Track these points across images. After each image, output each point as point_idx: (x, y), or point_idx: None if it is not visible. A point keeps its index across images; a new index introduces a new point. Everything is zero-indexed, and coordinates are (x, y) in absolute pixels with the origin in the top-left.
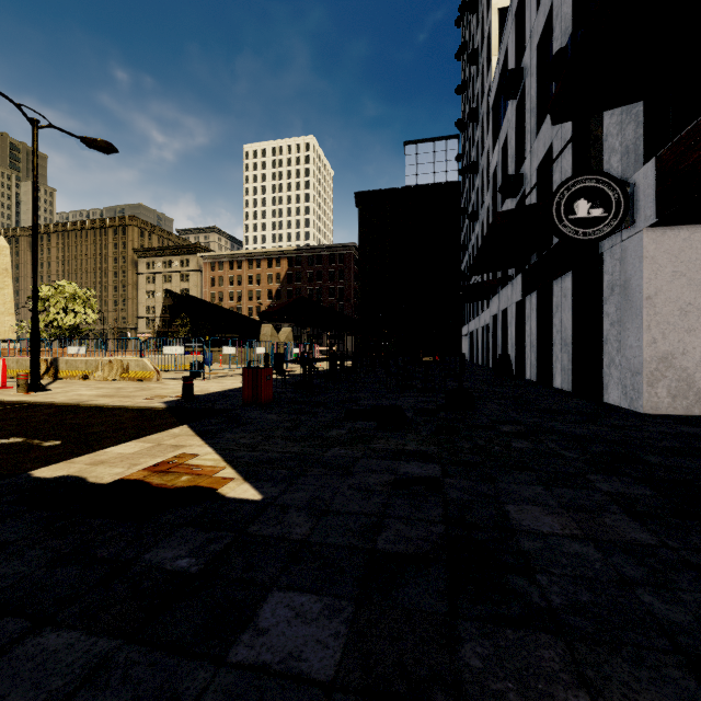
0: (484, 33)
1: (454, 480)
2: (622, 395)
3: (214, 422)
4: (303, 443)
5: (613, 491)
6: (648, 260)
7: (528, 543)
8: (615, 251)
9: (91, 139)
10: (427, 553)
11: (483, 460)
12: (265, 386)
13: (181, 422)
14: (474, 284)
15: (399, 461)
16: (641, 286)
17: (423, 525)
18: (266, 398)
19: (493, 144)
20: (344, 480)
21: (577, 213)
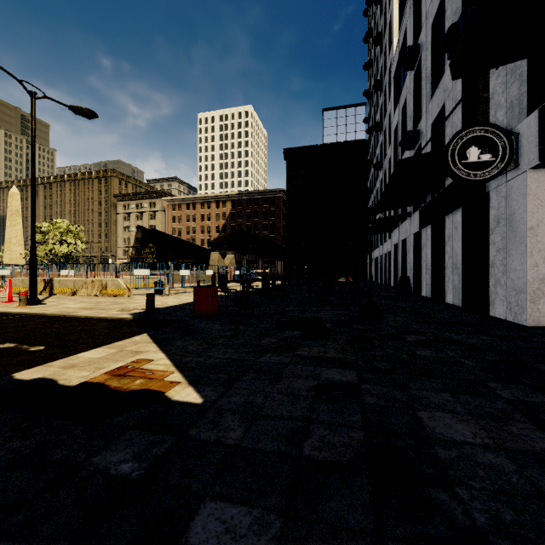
0: (387, 20)
1: (369, 386)
2: (507, 310)
3: (169, 331)
4: (240, 350)
5: (514, 398)
6: (531, 196)
7: (444, 452)
8: (500, 190)
9: (77, 107)
10: (350, 461)
11: (393, 367)
12: (211, 301)
13: (143, 330)
14: (379, 219)
15: (321, 367)
16: (524, 218)
17: (344, 431)
18: (212, 311)
19: (394, 107)
20: (274, 385)
21: (469, 158)
